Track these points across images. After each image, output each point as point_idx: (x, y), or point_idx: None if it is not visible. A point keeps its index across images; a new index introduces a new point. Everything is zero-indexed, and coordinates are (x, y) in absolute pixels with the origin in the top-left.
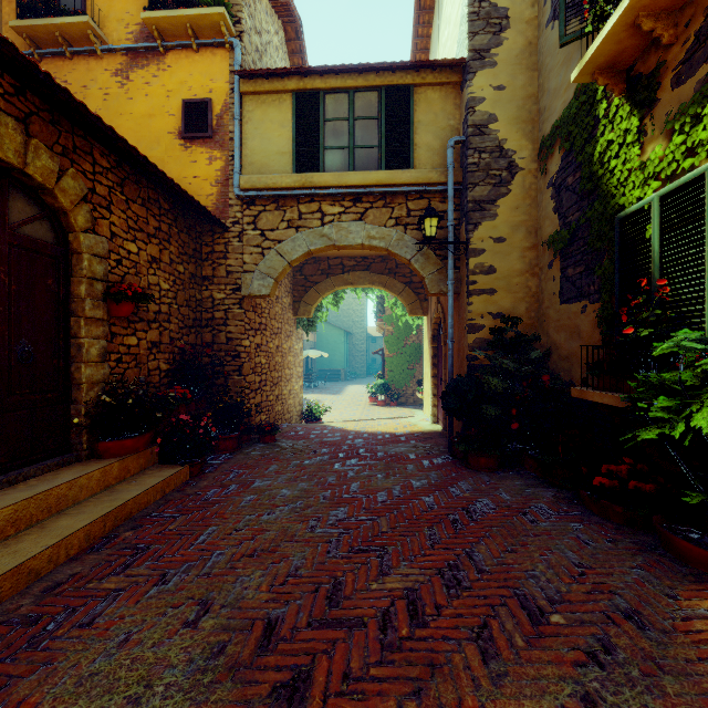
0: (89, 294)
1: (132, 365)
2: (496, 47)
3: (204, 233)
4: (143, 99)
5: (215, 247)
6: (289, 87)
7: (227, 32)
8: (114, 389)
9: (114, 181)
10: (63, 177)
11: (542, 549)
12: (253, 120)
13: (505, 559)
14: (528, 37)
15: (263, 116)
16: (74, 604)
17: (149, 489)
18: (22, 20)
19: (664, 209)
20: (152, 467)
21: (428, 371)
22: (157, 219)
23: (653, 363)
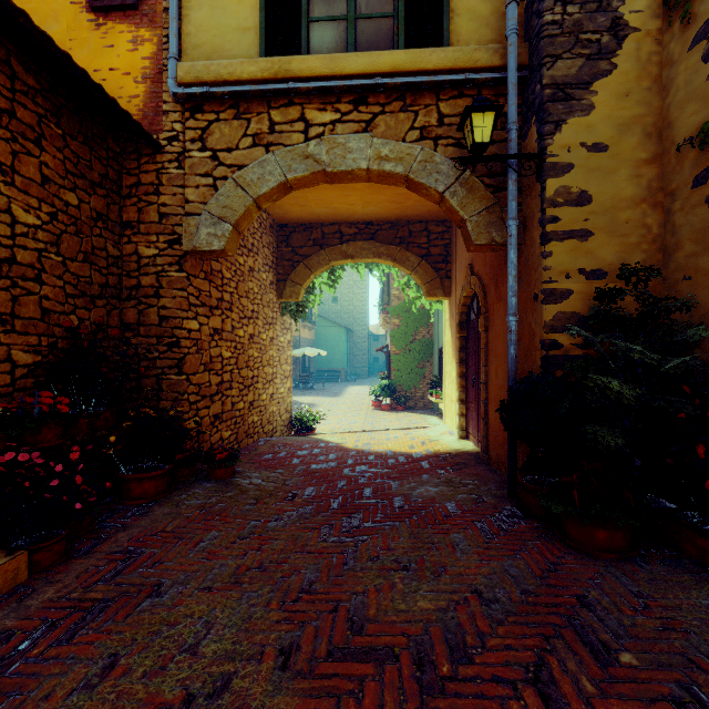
0: None
1: None
2: None
3: (124, 156)
4: None
5: (141, 176)
6: None
7: None
8: None
9: None
10: None
11: None
12: None
13: None
14: None
15: None
16: None
17: None
18: None
19: None
20: None
21: (451, 369)
22: (5, 95)
23: None
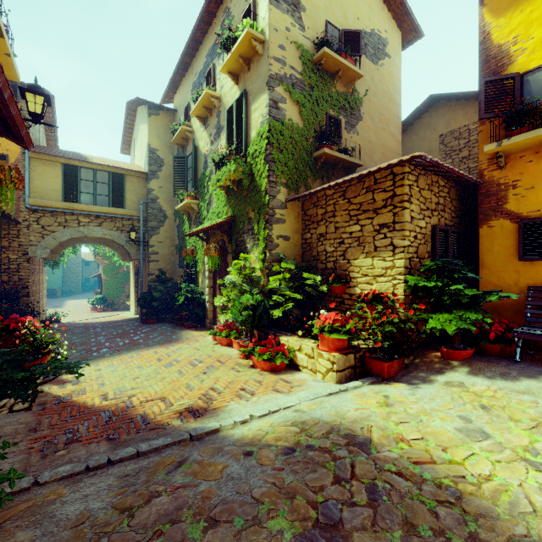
0: None
1: None
2: (159, 171)
3: (2, 224)
4: None
5: (10, 231)
6: (61, 161)
7: None
8: None
9: None
10: None
11: (159, 331)
12: (37, 171)
13: (149, 334)
14: (171, 171)
15: (44, 170)
16: None
17: None
18: None
19: None
20: None
21: (133, 289)
22: None
23: None
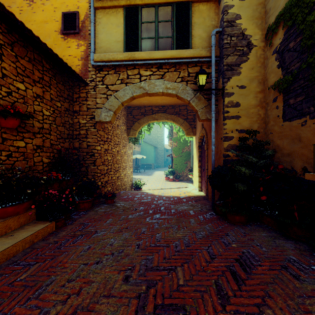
0: None
1: (20, 159)
2: None
3: (74, 87)
4: (41, 12)
5: (80, 94)
6: (121, 4)
7: None
8: (0, 174)
9: (5, 41)
10: None
11: None
12: (102, 23)
13: None
14: None
15: (107, 21)
16: None
17: (18, 242)
18: None
19: None
20: (30, 223)
21: (196, 164)
22: (41, 72)
23: None
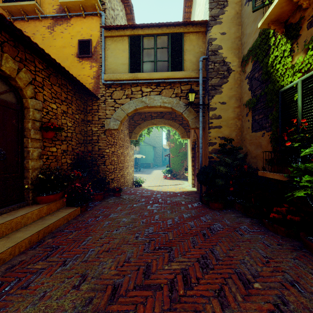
0: (32, 127)
1: (53, 161)
2: (221, 14)
3: (88, 101)
4: (60, 39)
5: (93, 107)
6: (127, 34)
7: (98, 8)
8: (45, 172)
9: (45, 75)
10: (20, 72)
11: (247, 248)
12: (110, 48)
13: (229, 253)
14: (236, 10)
15: (115, 47)
16: (20, 276)
17: (61, 218)
18: (5, 3)
19: (303, 86)
20: (62, 208)
21: (190, 163)
22: (66, 93)
23: (298, 159)
